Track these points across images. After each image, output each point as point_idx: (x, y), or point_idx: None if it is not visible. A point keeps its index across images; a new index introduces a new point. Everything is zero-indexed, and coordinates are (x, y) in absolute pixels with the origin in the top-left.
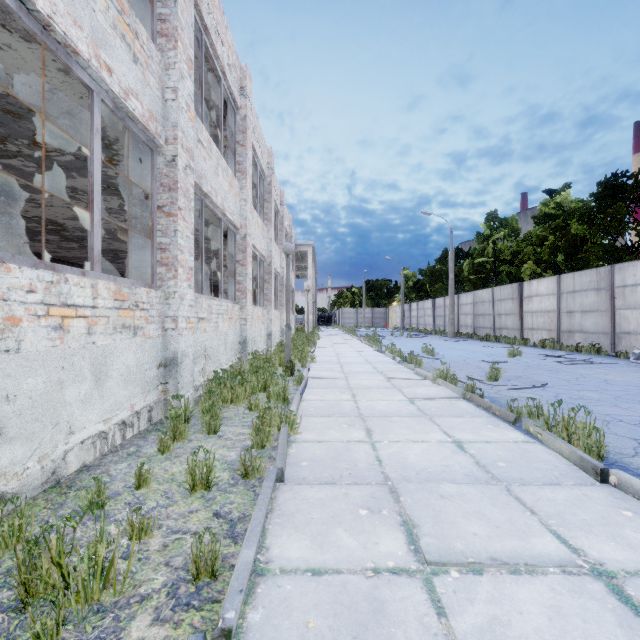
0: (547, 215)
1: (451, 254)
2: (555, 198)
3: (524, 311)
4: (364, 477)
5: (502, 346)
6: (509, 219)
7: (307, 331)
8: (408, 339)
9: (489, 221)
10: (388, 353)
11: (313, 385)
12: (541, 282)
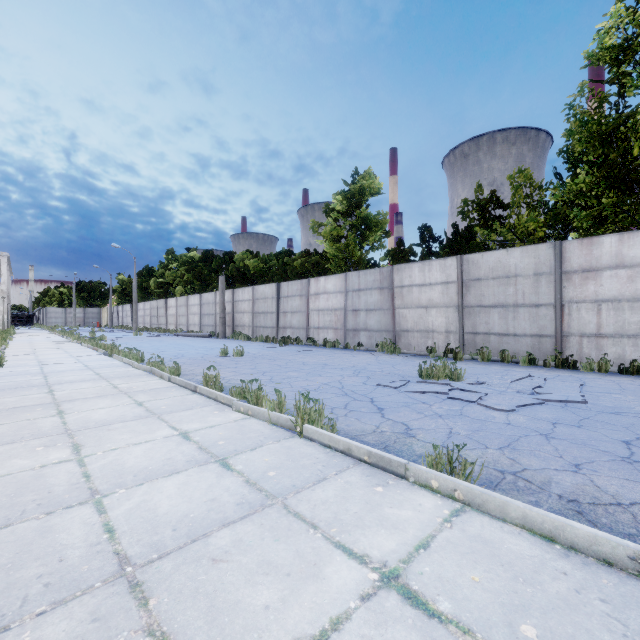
0: (189, 261)
1: (135, 276)
2: (191, 254)
3: (168, 314)
4: (28, 348)
5: (151, 333)
6: (179, 256)
7: (3, 327)
8: (99, 332)
9: (170, 254)
10: (65, 336)
11: (12, 344)
12: (173, 300)
